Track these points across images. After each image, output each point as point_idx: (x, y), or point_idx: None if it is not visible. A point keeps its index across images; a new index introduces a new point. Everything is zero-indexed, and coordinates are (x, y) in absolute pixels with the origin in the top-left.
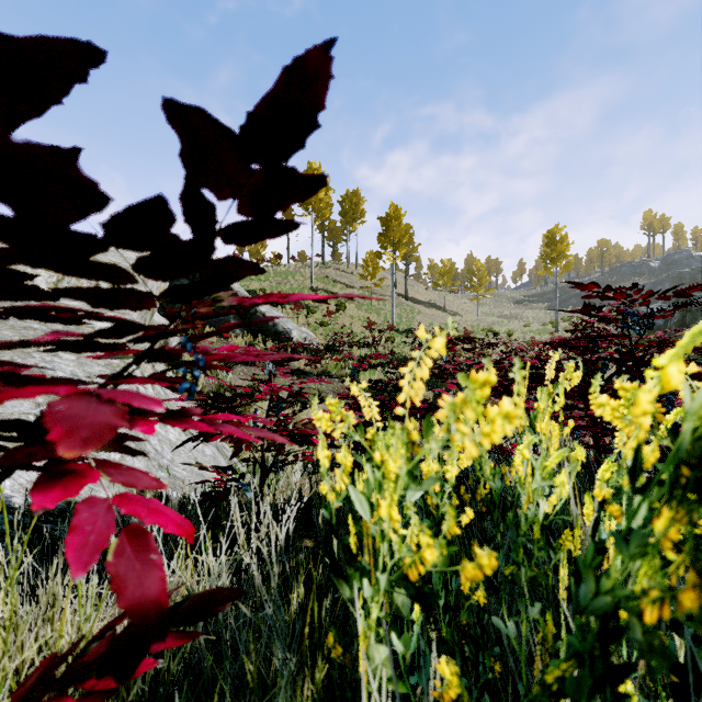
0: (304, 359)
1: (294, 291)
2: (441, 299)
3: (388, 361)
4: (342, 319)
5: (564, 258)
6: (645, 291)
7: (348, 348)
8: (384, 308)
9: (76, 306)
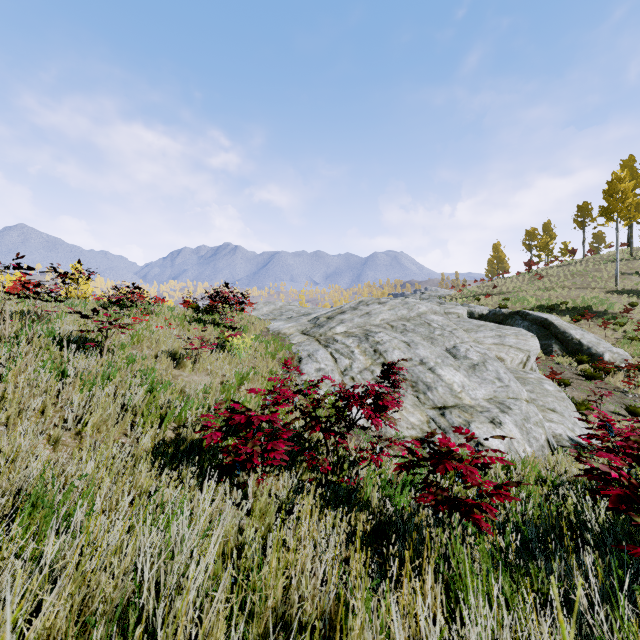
0: (617, 378)
1: (596, 297)
2: None
3: None
4: None
5: None
6: None
7: None
8: None
9: (535, 378)
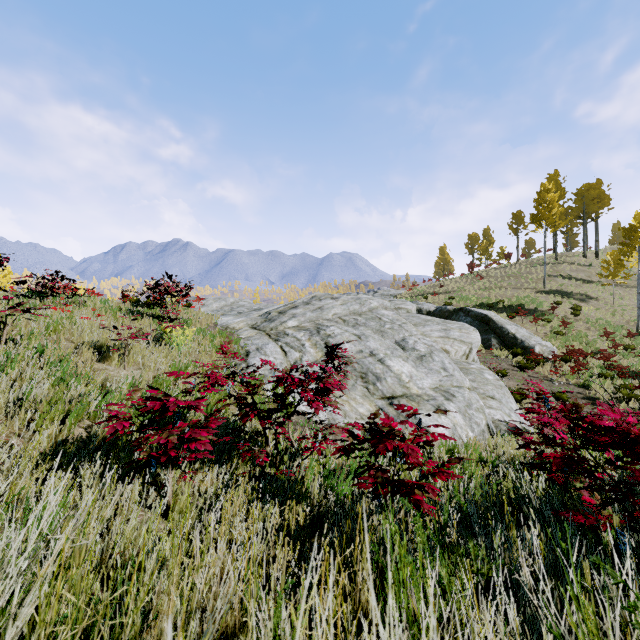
0: (546, 368)
1: (528, 297)
2: None
3: (621, 372)
4: (577, 324)
5: None
6: None
7: (582, 358)
8: (629, 305)
9: (476, 368)
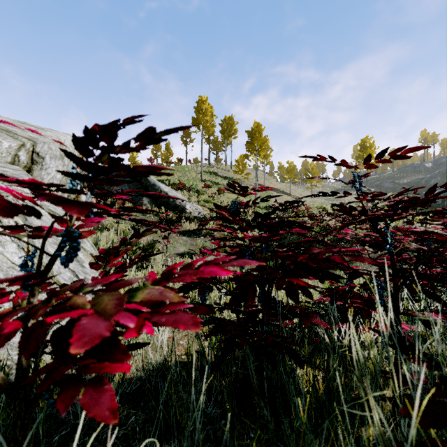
0: (194, 224)
1: (189, 181)
2: (287, 188)
3: None
4: (222, 199)
5: (372, 158)
6: (423, 182)
7: None
8: None
9: None
